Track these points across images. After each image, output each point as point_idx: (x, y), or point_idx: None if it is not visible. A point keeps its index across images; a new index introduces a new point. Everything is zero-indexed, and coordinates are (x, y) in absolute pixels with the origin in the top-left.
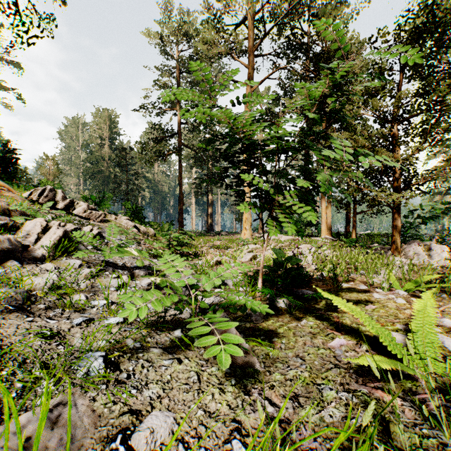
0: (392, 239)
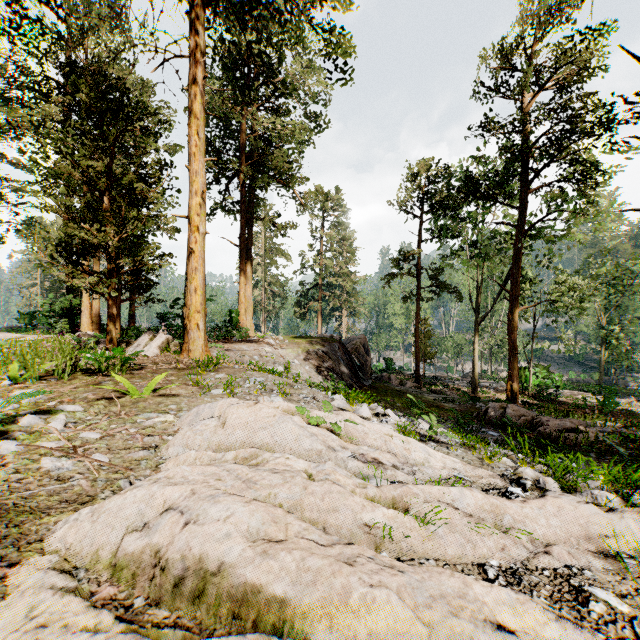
0: (107, 330)
